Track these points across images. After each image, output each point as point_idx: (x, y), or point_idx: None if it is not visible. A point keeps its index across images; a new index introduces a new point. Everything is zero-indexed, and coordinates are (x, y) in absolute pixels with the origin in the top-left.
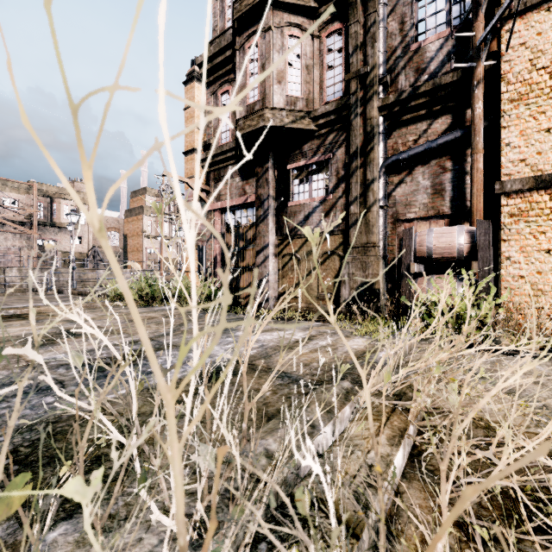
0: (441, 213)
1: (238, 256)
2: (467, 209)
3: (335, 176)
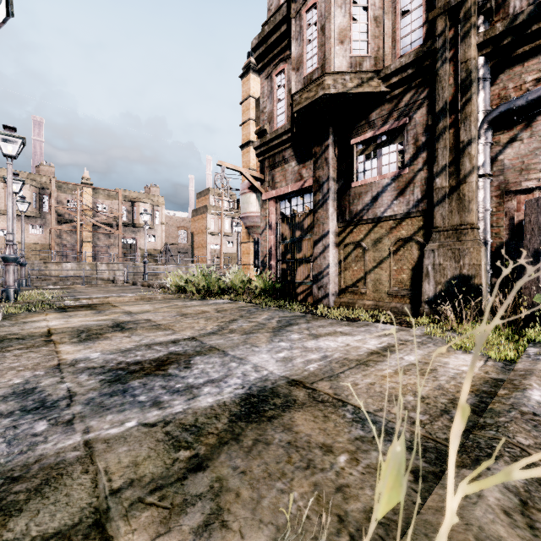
0: None
1: (294, 247)
2: None
3: (412, 145)
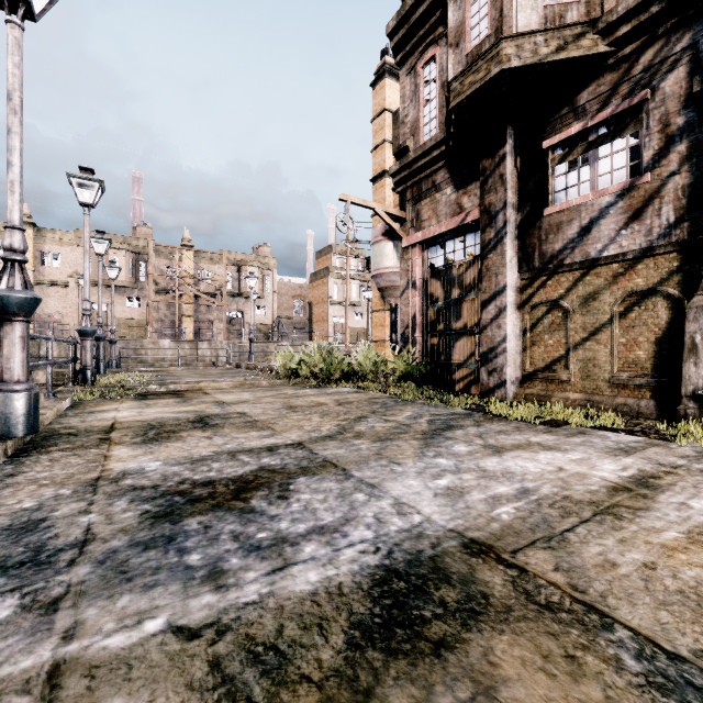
0: None
1: (449, 313)
2: None
3: (657, 133)
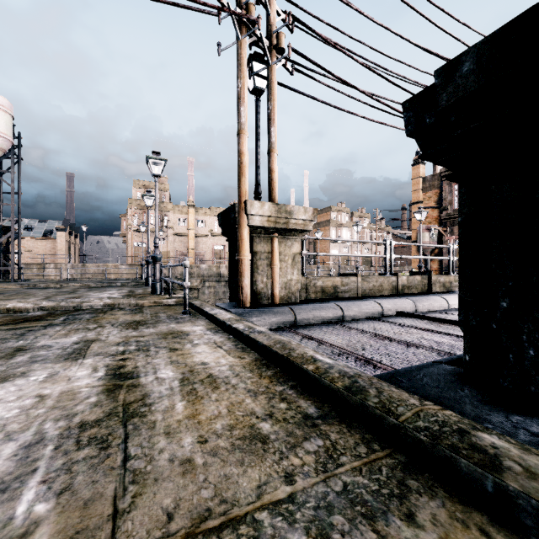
0: None
1: None
2: None
3: None
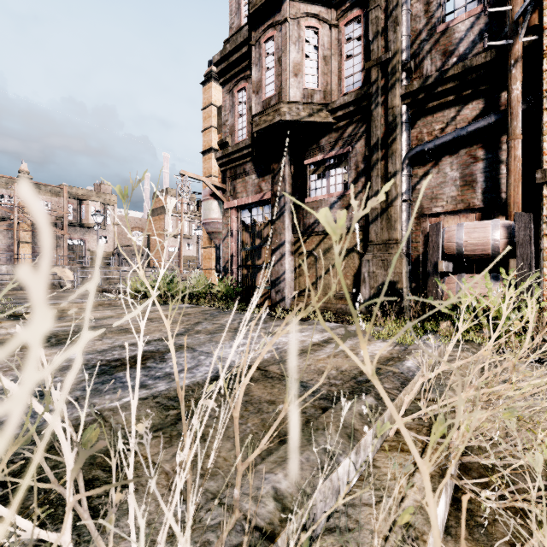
0: (471, 206)
1: (254, 254)
2: (501, 201)
3: (354, 170)
